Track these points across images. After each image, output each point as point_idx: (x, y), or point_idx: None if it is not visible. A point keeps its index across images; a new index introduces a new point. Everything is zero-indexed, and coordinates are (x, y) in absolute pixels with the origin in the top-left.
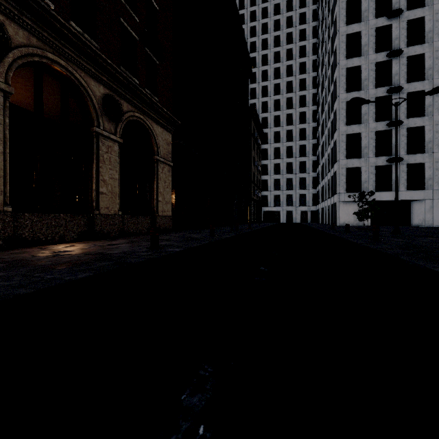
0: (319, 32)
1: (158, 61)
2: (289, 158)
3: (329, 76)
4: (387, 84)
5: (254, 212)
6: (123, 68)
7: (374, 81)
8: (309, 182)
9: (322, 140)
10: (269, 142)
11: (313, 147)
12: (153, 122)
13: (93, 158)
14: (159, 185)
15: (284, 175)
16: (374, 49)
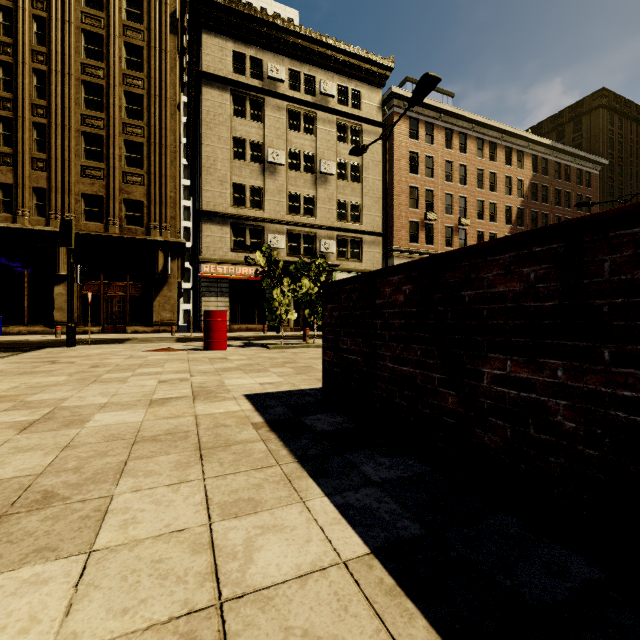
0: None
1: None
2: None
3: None
4: None
5: None
6: None
7: None
8: None
9: None
10: None
11: None
12: None
13: None
14: None
15: None
16: None
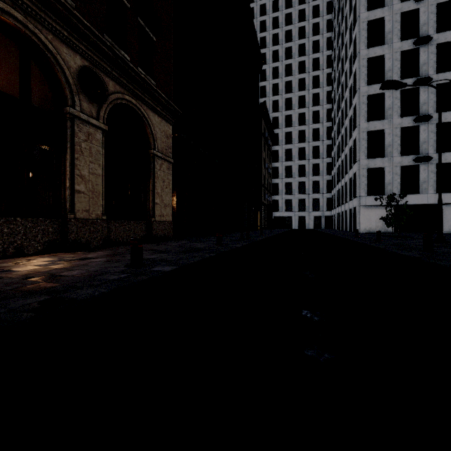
0: (335, 24)
1: (154, 37)
2: (302, 160)
3: (347, 70)
4: (413, 75)
5: (265, 218)
6: (108, 37)
7: (399, 72)
8: (322, 186)
9: (338, 140)
10: (281, 143)
11: (328, 148)
12: (149, 109)
13: (66, 147)
14: (156, 185)
15: (296, 179)
16: (399, 37)
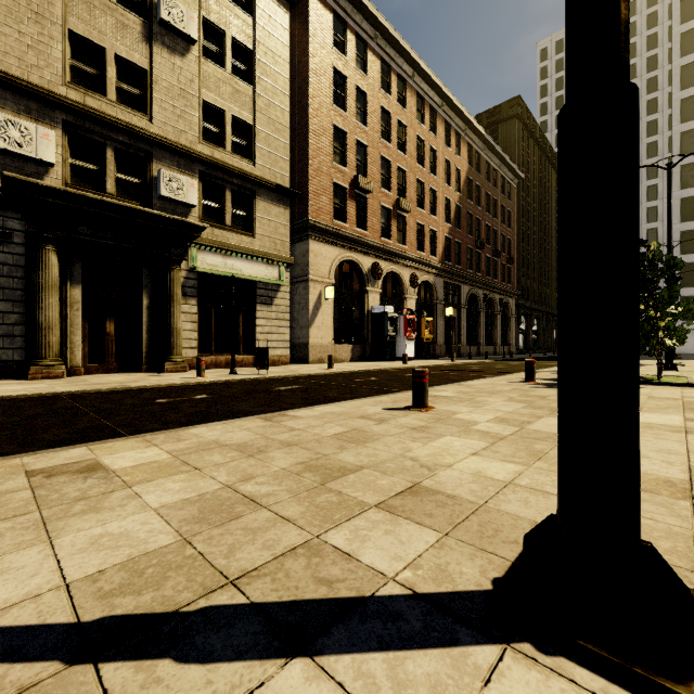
0: None
1: (511, 265)
2: None
3: None
4: None
5: None
6: (502, 282)
7: None
8: None
9: None
10: None
11: None
12: (509, 298)
13: (495, 324)
14: (511, 329)
15: None
16: None
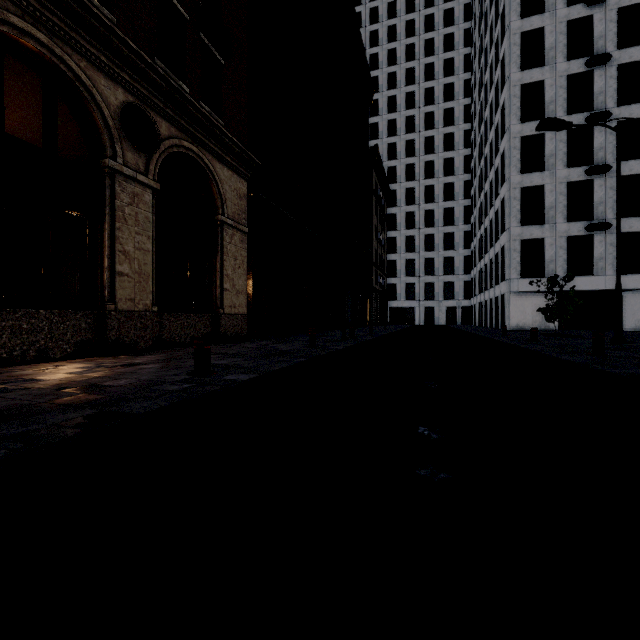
0: (476, 36)
1: (223, 60)
2: (429, 227)
3: (492, 100)
4: (585, 109)
5: (377, 310)
6: (160, 62)
7: (564, 104)
8: (458, 264)
9: (480, 200)
10: (399, 204)
11: (465, 210)
12: (216, 159)
13: (105, 213)
14: (225, 263)
15: (421, 254)
16: (564, 55)
